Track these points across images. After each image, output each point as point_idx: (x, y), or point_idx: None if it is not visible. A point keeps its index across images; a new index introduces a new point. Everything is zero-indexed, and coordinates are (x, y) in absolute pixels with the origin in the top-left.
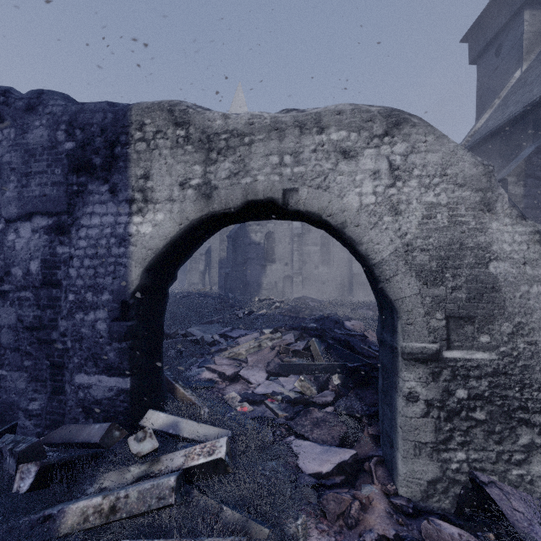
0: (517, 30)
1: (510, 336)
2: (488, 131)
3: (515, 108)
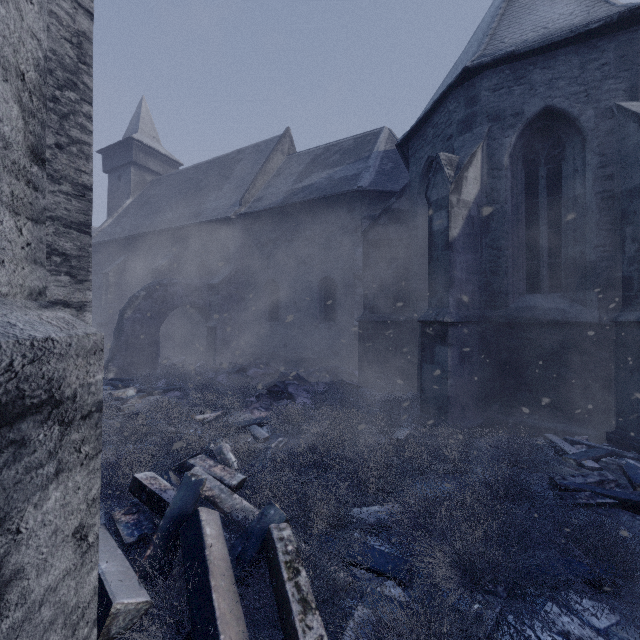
0: (129, 175)
1: None
2: (104, 240)
3: (119, 230)
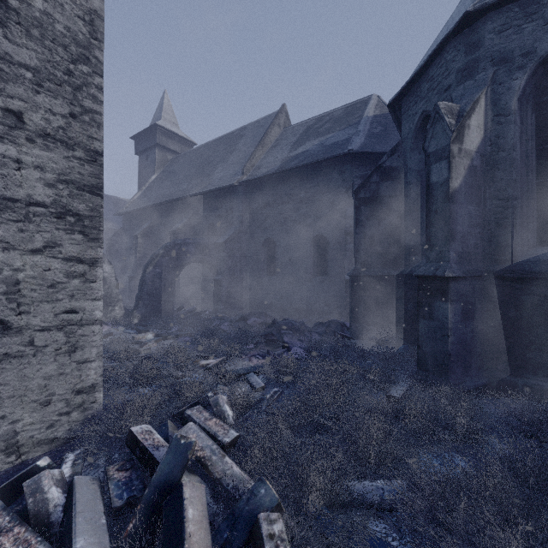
0: (154, 155)
1: (108, 288)
2: (134, 209)
3: (146, 201)
